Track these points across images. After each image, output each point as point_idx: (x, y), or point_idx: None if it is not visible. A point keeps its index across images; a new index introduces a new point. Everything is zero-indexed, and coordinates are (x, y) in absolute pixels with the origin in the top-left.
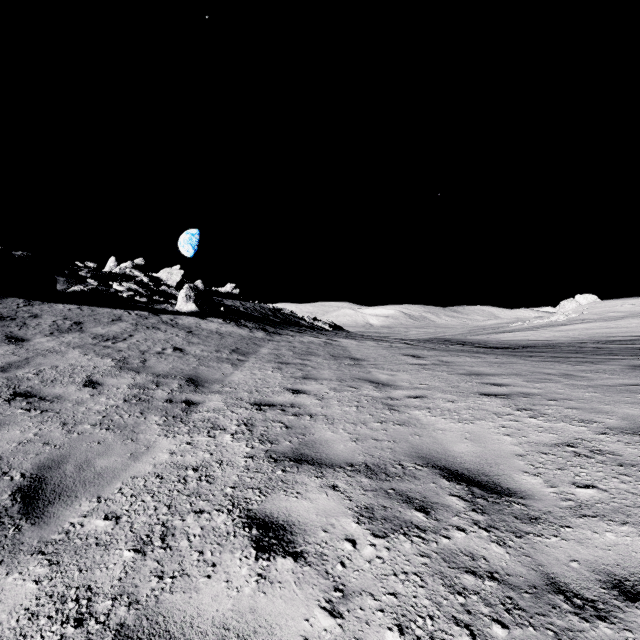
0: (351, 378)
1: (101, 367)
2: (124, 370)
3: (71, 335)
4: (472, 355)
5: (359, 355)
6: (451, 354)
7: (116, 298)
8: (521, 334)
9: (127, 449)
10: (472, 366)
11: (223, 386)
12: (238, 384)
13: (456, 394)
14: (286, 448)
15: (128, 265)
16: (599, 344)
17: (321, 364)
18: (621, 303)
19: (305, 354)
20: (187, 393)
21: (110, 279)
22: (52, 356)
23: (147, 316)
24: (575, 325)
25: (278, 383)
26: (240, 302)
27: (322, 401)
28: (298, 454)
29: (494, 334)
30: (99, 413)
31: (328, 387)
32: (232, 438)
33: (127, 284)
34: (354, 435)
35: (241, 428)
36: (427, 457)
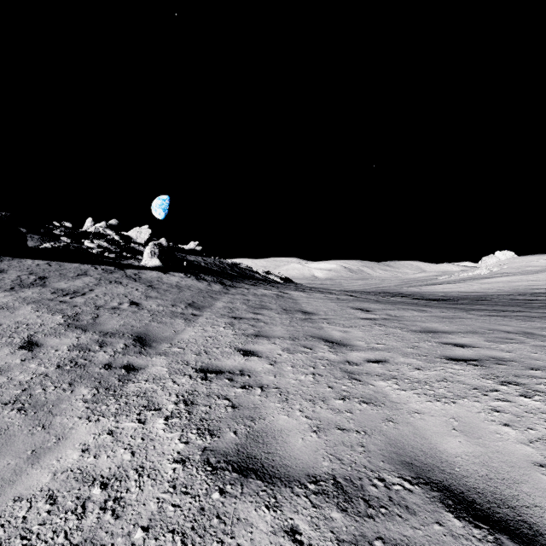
0: (304, 336)
1: (48, 325)
2: (71, 328)
3: (31, 290)
4: (418, 309)
5: (309, 308)
6: (397, 307)
7: (86, 254)
8: (450, 286)
9: (31, 443)
10: (423, 321)
11: (171, 346)
12: (187, 343)
13: (420, 358)
14: (229, 444)
15: (102, 225)
16: (526, 296)
17: (273, 319)
18: (537, 259)
19: (258, 308)
20: (130, 355)
21: (83, 237)
22: (1, 313)
23: (113, 271)
24: (498, 278)
25: (229, 342)
26: (202, 258)
27: (275, 366)
28: (244, 456)
29: (426, 286)
30: (20, 385)
31: (281, 347)
32: (165, 425)
33: (98, 241)
34: (314, 421)
35: (179, 408)
36: (414, 463)
